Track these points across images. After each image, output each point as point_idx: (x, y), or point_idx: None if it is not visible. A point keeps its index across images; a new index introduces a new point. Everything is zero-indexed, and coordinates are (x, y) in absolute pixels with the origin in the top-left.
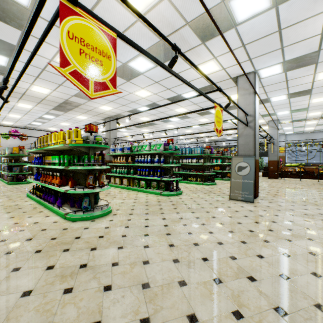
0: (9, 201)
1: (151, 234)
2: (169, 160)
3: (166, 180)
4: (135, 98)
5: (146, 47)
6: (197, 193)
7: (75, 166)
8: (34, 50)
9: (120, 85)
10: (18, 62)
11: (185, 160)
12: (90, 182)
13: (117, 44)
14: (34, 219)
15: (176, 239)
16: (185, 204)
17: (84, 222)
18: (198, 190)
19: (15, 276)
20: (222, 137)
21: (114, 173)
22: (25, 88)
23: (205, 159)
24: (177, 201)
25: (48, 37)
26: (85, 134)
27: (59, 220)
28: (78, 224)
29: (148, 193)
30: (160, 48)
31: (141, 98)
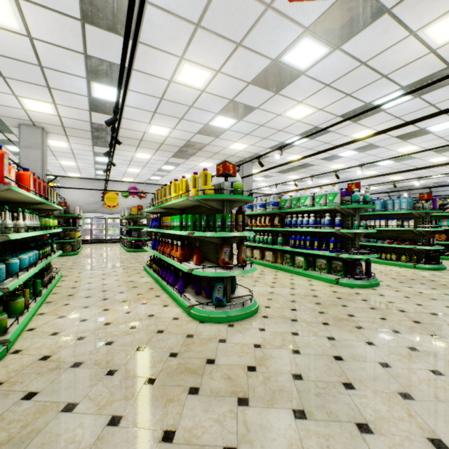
0: (124, 275)
1: (358, 385)
2: (352, 221)
3: (346, 258)
4: (284, 123)
5: (320, 12)
6: (412, 286)
7: (202, 231)
8: (139, 0)
9: (263, 103)
10: (133, 94)
11: (373, 222)
12: (225, 258)
13: (267, 22)
14: (149, 309)
15: (440, 421)
16: (402, 311)
17: (217, 326)
18: (409, 278)
19: (111, 441)
20: (438, 180)
21: (251, 242)
22: (142, 130)
23: (417, 219)
24: (378, 301)
25: (166, 42)
26: (215, 181)
27: (181, 315)
28: (208, 328)
29: (310, 278)
30: (348, 6)
31: (294, 122)
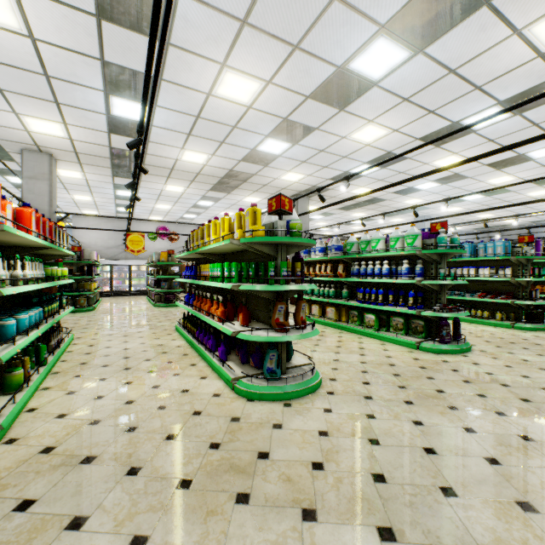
0: (152, 337)
1: (461, 491)
2: (437, 270)
3: (430, 316)
4: (350, 147)
5: (400, 4)
6: (513, 352)
7: (250, 283)
8: None
9: (324, 122)
10: (163, 111)
11: (460, 271)
12: (279, 318)
13: (332, 18)
14: (182, 382)
15: None
16: (505, 385)
17: (270, 405)
18: (508, 341)
19: None
20: (536, 218)
21: (308, 295)
22: (174, 157)
23: (515, 267)
24: (472, 372)
25: (204, 43)
26: (266, 220)
27: (223, 391)
28: (259, 409)
29: (383, 341)
30: None
31: (362, 146)
